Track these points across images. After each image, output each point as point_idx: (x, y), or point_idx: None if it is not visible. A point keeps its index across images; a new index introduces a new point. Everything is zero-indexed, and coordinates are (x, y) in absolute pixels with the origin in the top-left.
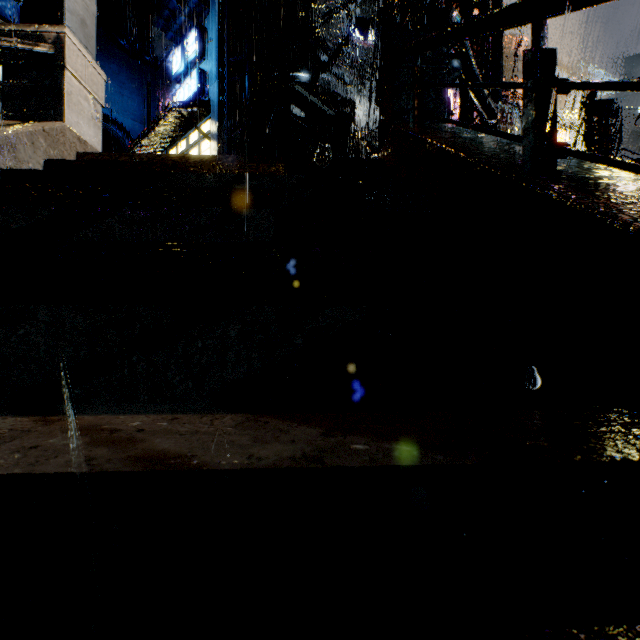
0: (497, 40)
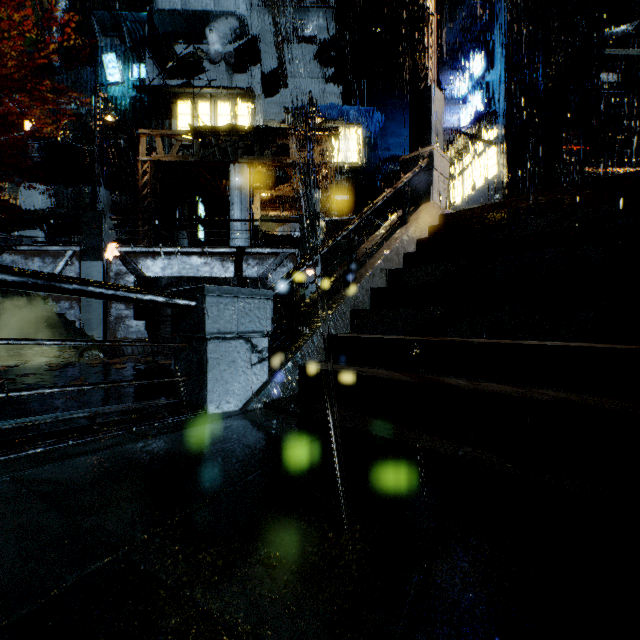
0: None
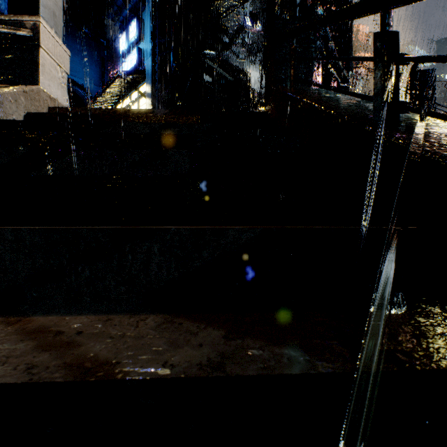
0: (348, 27)
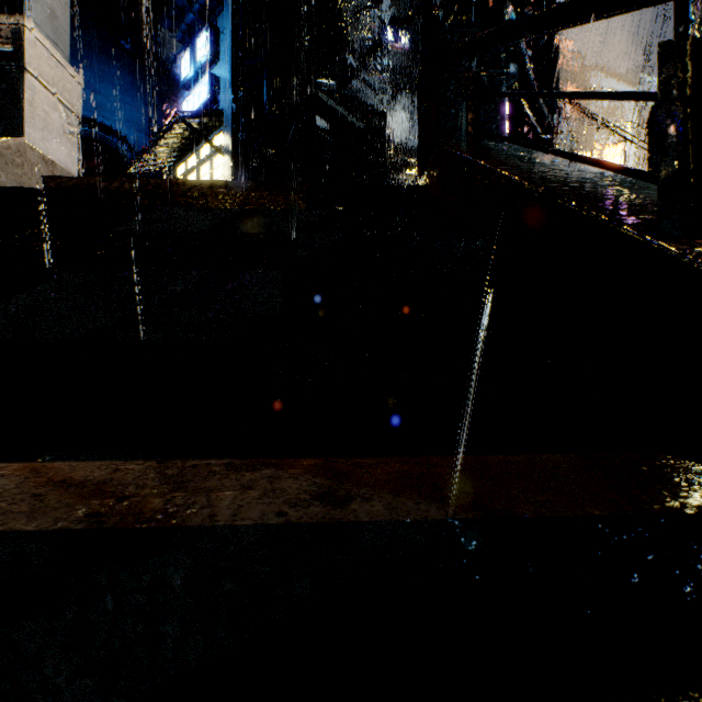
0: (553, 43)
